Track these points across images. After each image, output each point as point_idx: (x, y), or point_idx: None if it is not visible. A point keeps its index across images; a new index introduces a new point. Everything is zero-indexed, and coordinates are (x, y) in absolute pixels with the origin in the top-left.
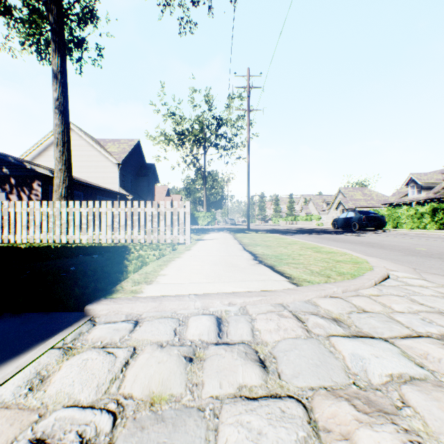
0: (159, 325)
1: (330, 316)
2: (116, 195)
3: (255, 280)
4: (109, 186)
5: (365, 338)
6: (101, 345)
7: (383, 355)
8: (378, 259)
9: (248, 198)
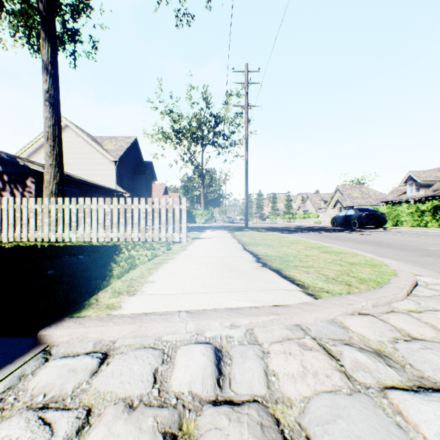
0: (135, 361)
1: (371, 348)
2: (113, 192)
3: (262, 290)
4: (105, 184)
5: (439, 392)
6: (41, 402)
7: None
8: (393, 260)
9: (246, 195)
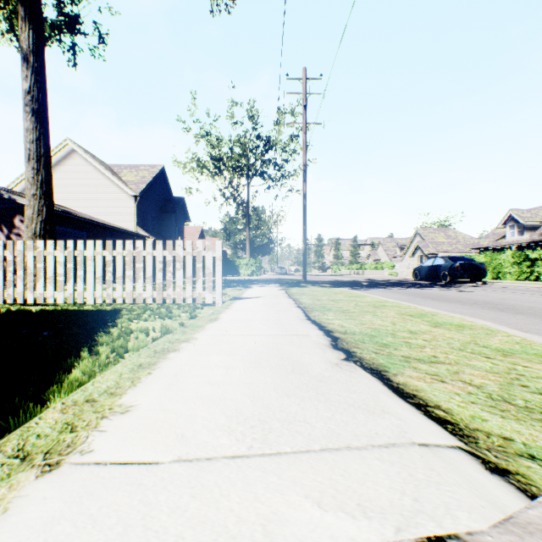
0: None
1: None
2: (133, 236)
3: (369, 446)
4: (123, 225)
5: None
6: None
7: None
8: None
9: (305, 239)
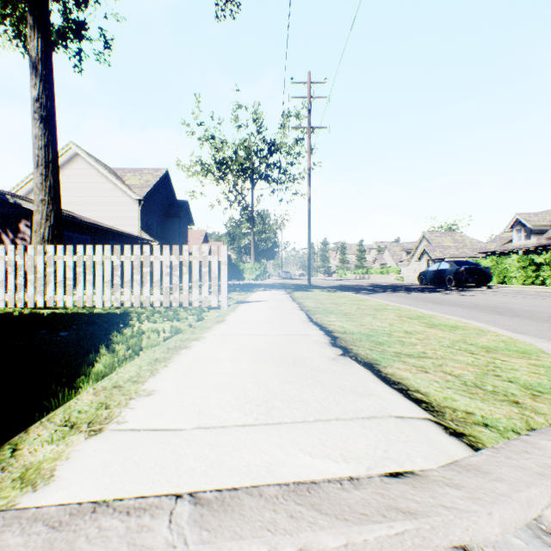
0: None
1: None
2: (137, 240)
3: (354, 418)
4: (127, 230)
5: None
6: None
7: None
8: (538, 339)
9: (309, 243)
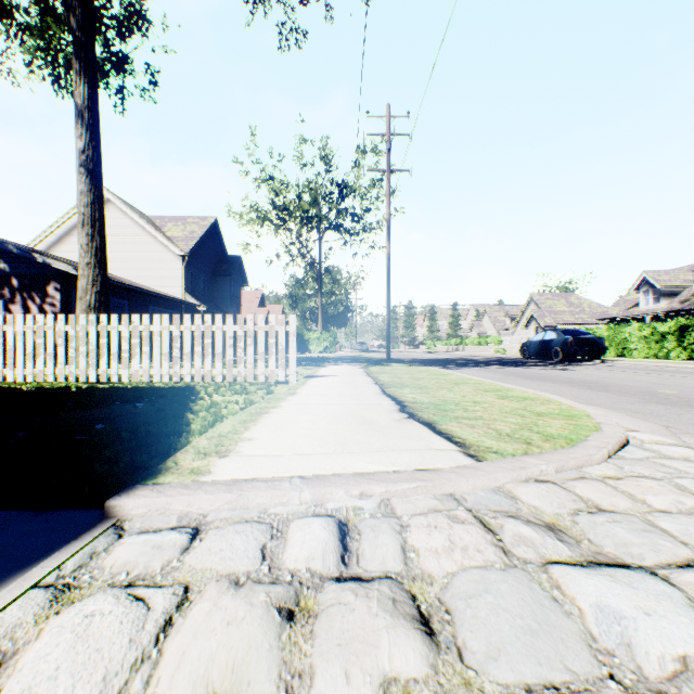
0: (236, 537)
1: (542, 521)
2: (181, 305)
3: (404, 449)
4: (169, 292)
5: (613, 567)
6: (126, 580)
7: (655, 608)
8: (603, 409)
9: (388, 309)
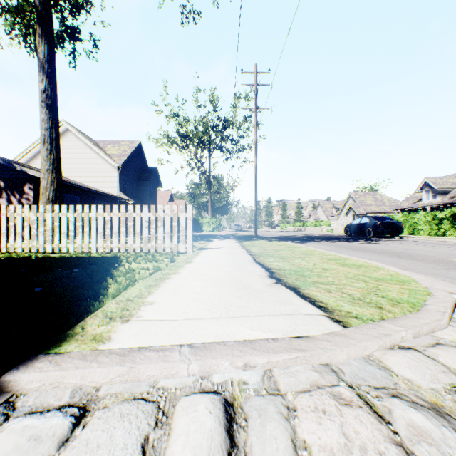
0: (120, 422)
1: (428, 402)
2: (116, 199)
3: (279, 314)
4: (108, 191)
5: None
6: None
7: None
8: (419, 274)
9: (256, 202)
